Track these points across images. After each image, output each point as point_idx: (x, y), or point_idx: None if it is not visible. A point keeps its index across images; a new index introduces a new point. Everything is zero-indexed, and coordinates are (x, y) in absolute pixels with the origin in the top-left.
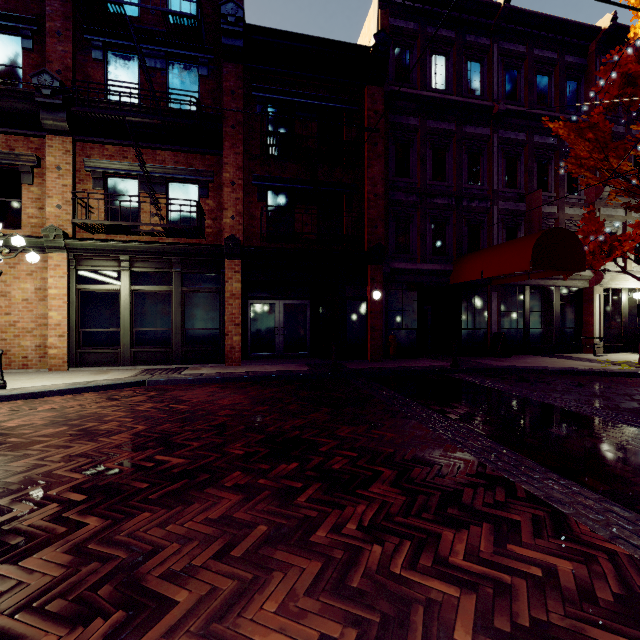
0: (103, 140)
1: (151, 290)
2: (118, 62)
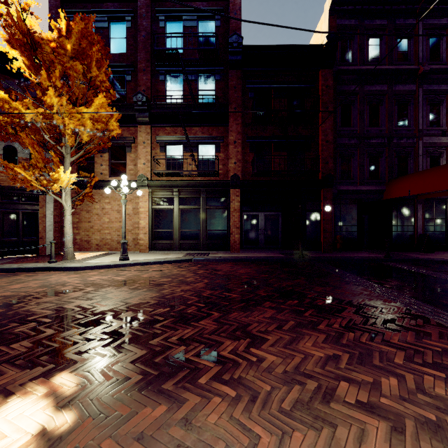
0: (165, 125)
1: (189, 208)
2: (172, 80)
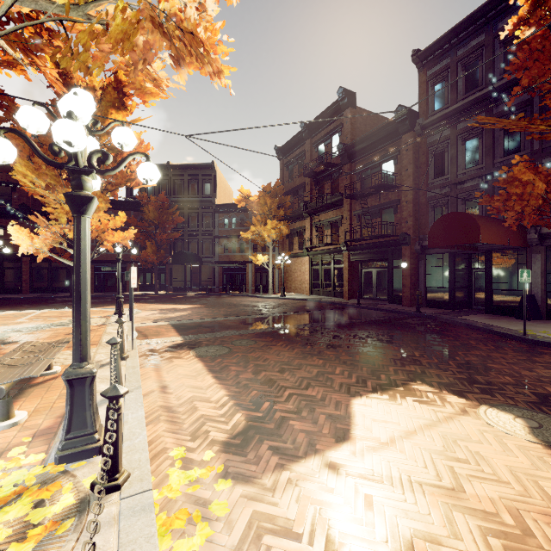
0: (316, 215)
1: (327, 267)
2: (321, 183)
